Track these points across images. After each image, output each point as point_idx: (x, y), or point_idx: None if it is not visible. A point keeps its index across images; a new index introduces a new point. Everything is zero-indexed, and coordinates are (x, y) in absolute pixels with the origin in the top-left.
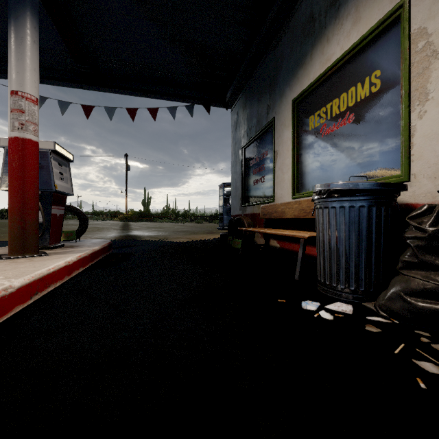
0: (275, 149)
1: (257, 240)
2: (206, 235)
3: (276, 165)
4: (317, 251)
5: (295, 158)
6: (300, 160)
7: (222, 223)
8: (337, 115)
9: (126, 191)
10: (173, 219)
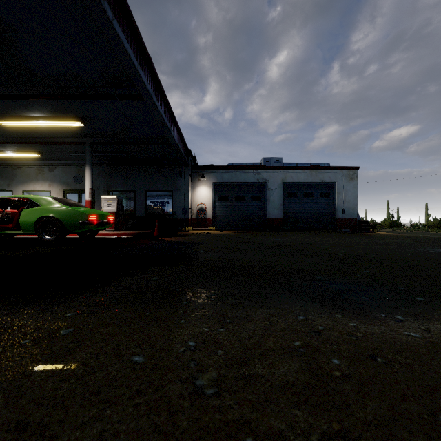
0: None
1: None
2: None
3: None
4: None
5: None
6: None
7: None
8: None
9: None
10: None
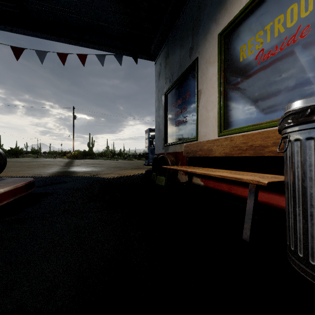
0: (198, 89)
1: (179, 177)
2: (133, 171)
3: (199, 104)
4: (297, 209)
5: (223, 94)
6: (227, 95)
7: (147, 160)
8: (281, 34)
9: (73, 135)
10: (110, 157)
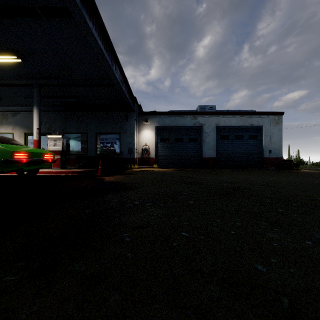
0: None
1: None
2: None
3: None
4: None
5: None
6: None
7: None
8: None
9: None
10: None
